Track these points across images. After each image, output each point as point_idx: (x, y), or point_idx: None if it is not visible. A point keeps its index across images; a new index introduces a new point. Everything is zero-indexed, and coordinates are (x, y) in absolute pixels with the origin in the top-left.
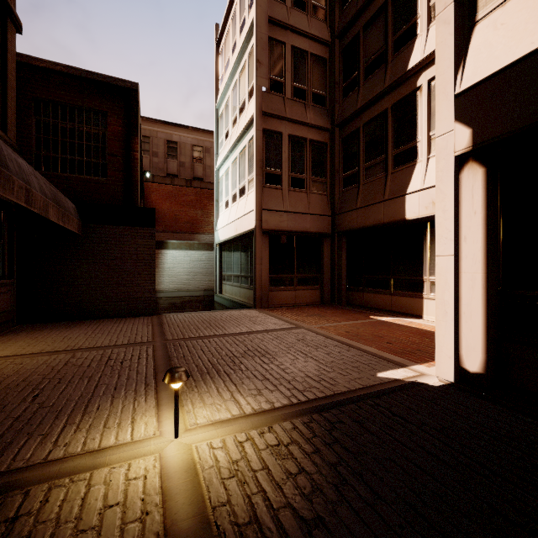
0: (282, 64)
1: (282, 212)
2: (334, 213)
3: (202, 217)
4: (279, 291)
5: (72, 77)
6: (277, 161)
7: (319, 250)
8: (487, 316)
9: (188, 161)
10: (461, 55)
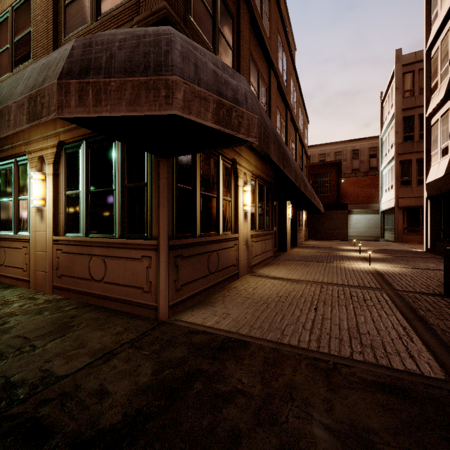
0: (412, 126)
1: (410, 197)
2: None
3: (375, 193)
4: (410, 235)
5: (320, 165)
6: (408, 174)
7: None
8: (430, 235)
9: (366, 159)
10: (428, 173)
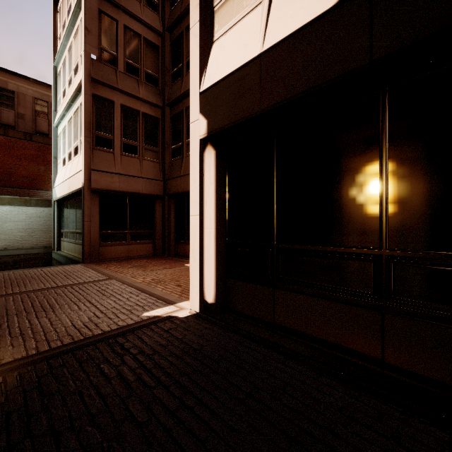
0: (115, 39)
1: (113, 173)
2: (165, 178)
3: (45, 173)
4: (111, 246)
5: None
6: (109, 127)
7: (152, 210)
8: (216, 260)
9: (29, 114)
10: (205, 63)
